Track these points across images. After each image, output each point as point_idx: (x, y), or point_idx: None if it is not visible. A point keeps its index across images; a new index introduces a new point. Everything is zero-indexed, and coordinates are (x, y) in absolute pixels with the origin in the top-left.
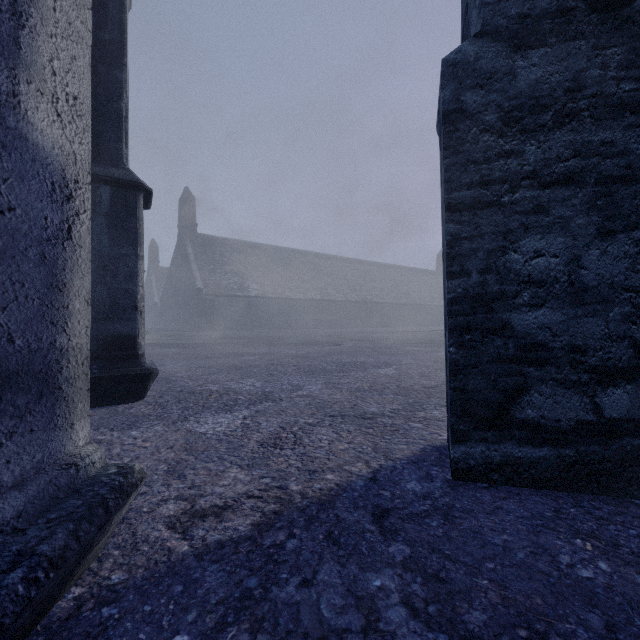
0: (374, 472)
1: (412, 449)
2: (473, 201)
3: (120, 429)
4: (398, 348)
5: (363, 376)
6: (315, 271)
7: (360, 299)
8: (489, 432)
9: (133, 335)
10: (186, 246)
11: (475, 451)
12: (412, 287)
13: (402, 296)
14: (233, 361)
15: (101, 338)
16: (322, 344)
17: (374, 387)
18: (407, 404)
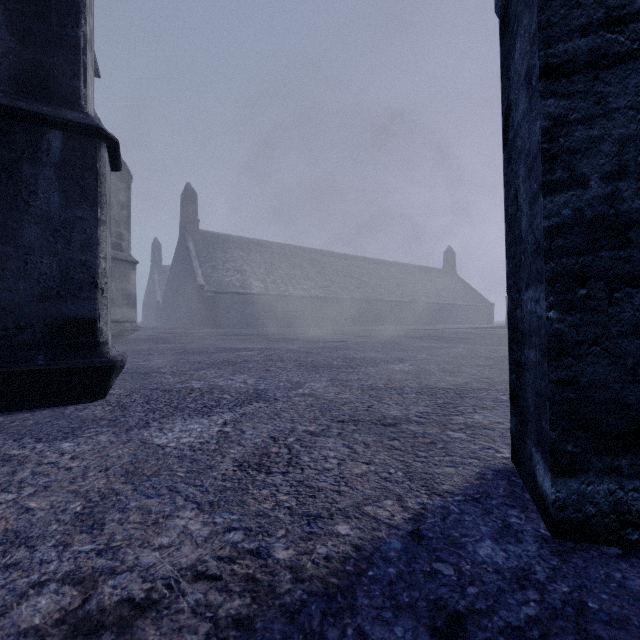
0: (415, 519)
1: (464, 474)
2: (592, 55)
3: (50, 439)
4: (409, 344)
5: (375, 372)
6: (319, 268)
7: (365, 297)
8: (623, 458)
9: (92, 318)
10: (187, 242)
11: (596, 490)
12: (418, 285)
13: (408, 294)
14: (228, 356)
15: (49, 321)
16: (327, 340)
17: (390, 385)
18: (437, 406)
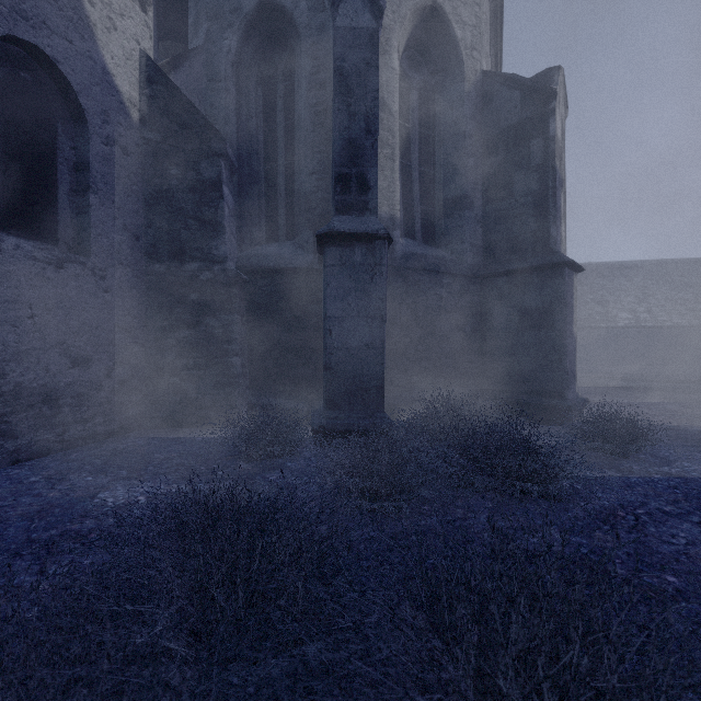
0: (679, 425)
1: None
2: None
3: None
4: None
5: None
6: None
7: None
8: None
9: None
10: None
11: None
12: None
13: None
14: (603, 389)
15: None
16: None
17: None
18: None
